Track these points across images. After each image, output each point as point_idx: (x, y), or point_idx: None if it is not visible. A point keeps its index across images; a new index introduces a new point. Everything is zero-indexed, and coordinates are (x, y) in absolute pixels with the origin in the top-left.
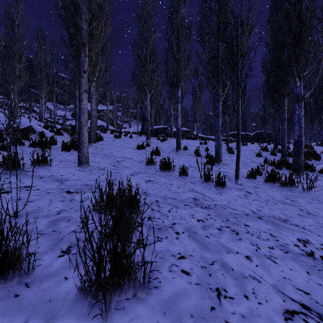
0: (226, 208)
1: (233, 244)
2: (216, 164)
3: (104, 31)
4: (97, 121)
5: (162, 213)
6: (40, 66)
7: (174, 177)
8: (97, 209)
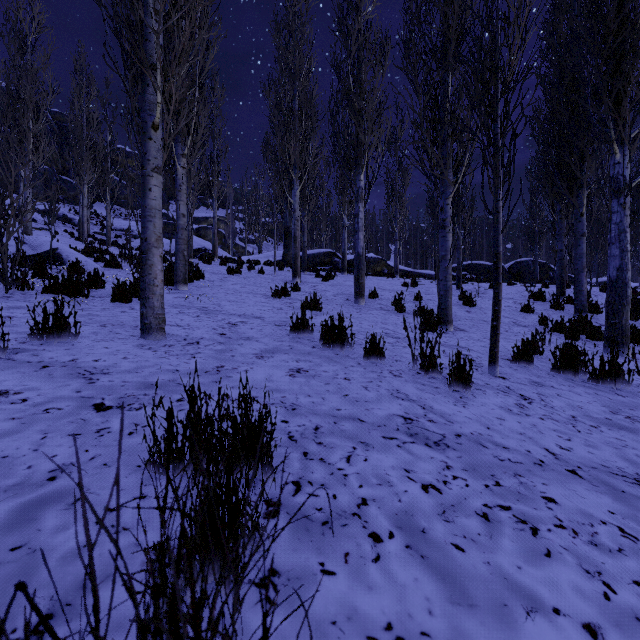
0: (485, 444)
1: (534, 572)
2: (440, 328)
3: (199, 37)
4: (194, 240)
5: (331, 467)
6: (79, 130)
7: (355, 360)
8: (158, 462)
